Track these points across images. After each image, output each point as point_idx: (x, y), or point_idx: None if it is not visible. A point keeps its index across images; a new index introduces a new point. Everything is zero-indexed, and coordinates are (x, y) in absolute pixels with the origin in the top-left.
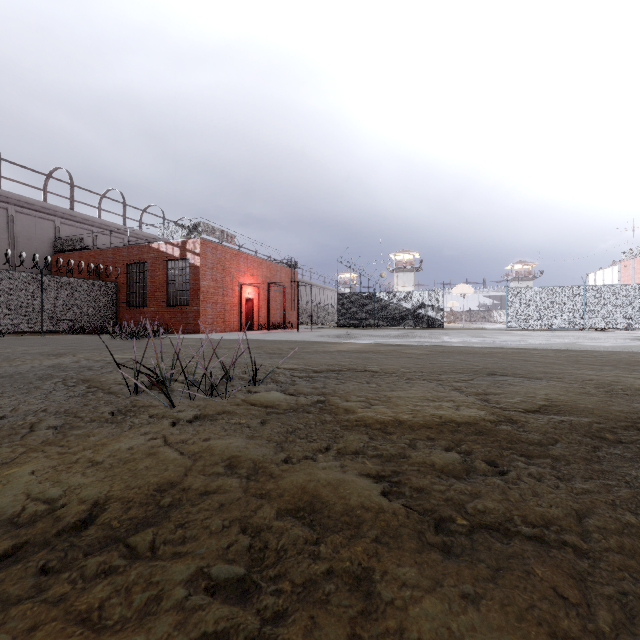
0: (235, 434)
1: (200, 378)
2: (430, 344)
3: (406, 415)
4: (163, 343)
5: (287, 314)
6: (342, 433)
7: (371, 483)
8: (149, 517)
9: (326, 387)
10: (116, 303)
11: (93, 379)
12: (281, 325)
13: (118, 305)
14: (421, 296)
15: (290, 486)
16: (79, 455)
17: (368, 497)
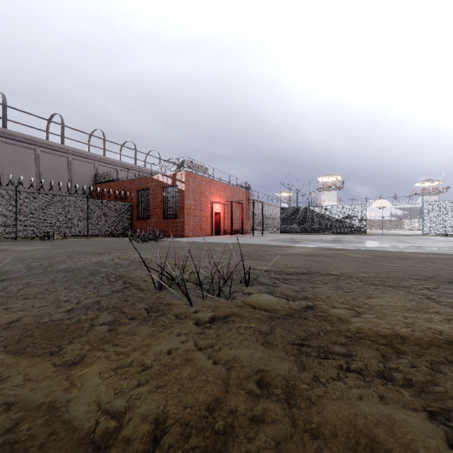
0: (252, 341)
1: (200, 277)
2: (366, 249)
3: (403, 328)
4: (164, 245)
5: (243, 223)
6: (351, 347)
7: (425, 425)
8: (210, 450)
9: (305, 290)
10: (131, 216)
11: (126, 275)
12: (239, 231)
13: (132, 218)
14: (347, 209)
15: (338, 421)
16: (132, 357)
17: (438, 451)
